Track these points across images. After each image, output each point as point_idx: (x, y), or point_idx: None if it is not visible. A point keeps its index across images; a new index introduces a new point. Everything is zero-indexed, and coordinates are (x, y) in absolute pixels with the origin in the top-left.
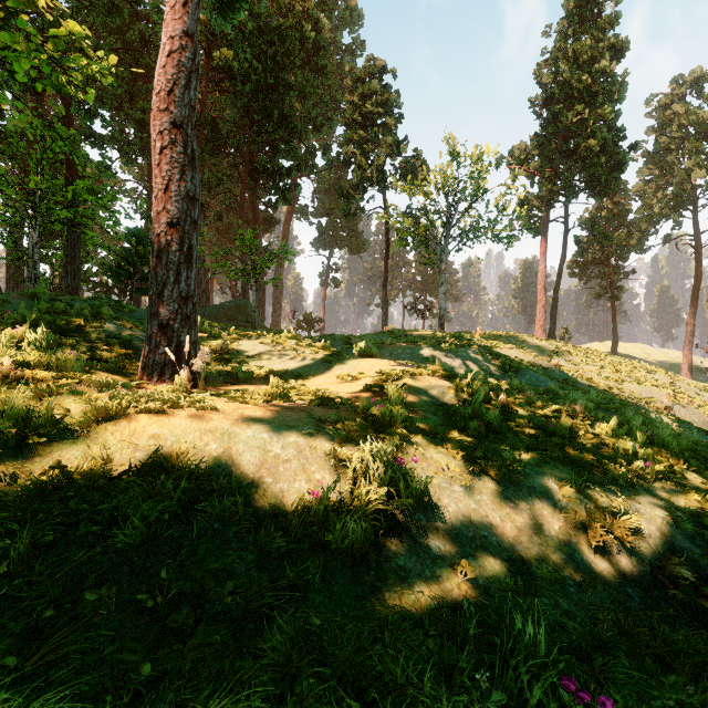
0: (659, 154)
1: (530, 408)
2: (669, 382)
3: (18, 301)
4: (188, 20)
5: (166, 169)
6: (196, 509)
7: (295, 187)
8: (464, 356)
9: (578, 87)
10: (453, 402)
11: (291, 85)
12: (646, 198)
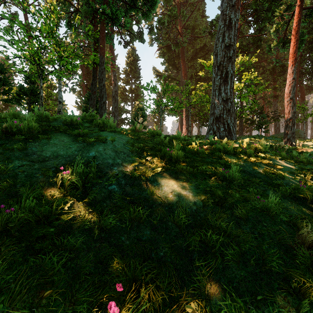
0: None
1: None
2: None
3: (244, 137)
4: (293, 75)
5: (288, 108)
6: (310, 155)
7: None
8: None
9: None
10: None
11: None
12: None
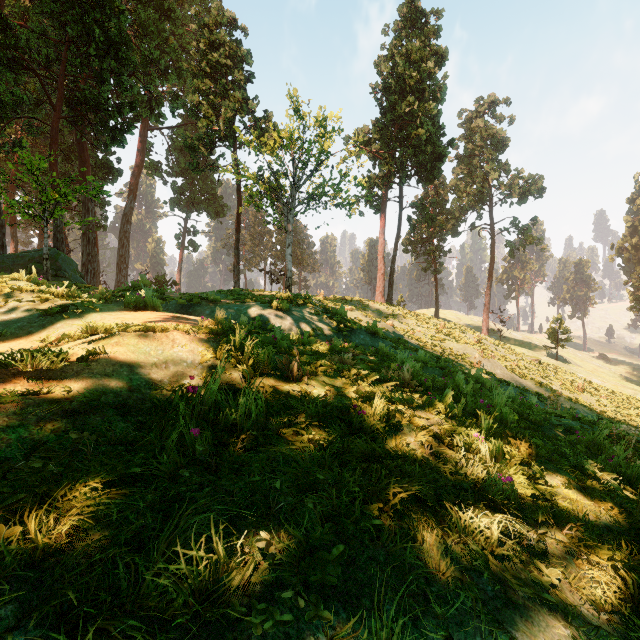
0: (467, 158)
1: (339, 379)
2: (477, 340)
3: None
4: None
5: None
6: None
7: (128, 127)
8: (297, 315)
9: (410, 83)
10: (201, 377)
11: (121, 8)
12: (459, 192)
